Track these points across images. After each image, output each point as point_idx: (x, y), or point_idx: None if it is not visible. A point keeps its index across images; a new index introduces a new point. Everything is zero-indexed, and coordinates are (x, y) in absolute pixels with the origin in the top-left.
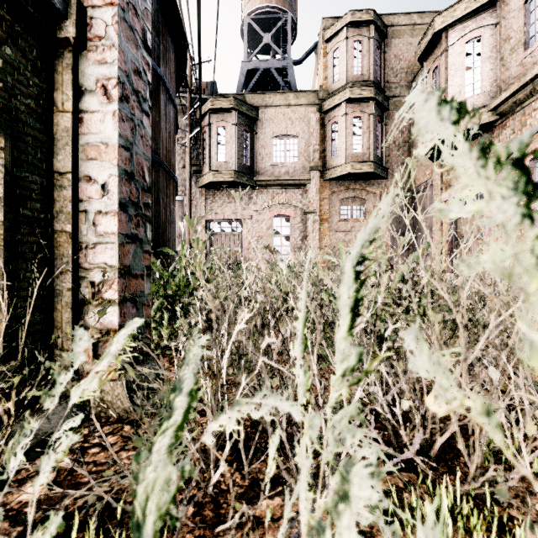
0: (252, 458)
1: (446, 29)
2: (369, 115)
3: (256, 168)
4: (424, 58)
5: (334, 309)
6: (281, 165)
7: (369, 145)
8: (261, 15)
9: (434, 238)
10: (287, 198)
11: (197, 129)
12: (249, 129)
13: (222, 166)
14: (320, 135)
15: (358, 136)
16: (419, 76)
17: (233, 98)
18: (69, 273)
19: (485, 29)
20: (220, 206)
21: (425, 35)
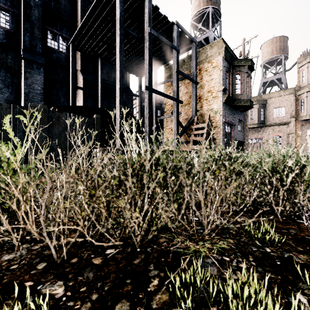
0: None
1: None
2: None
3: (266, 120)
4: None
5: None
6: (277, 118)
7: None
8: (269, 60)
9: None
10: (279, 129)
11: None
12: (263, 107)
13: (252, 122)
14: (296, 104)
15: None
16: None
17: (256, 100)
18: None
19: None
20: (251, 134)
21: None
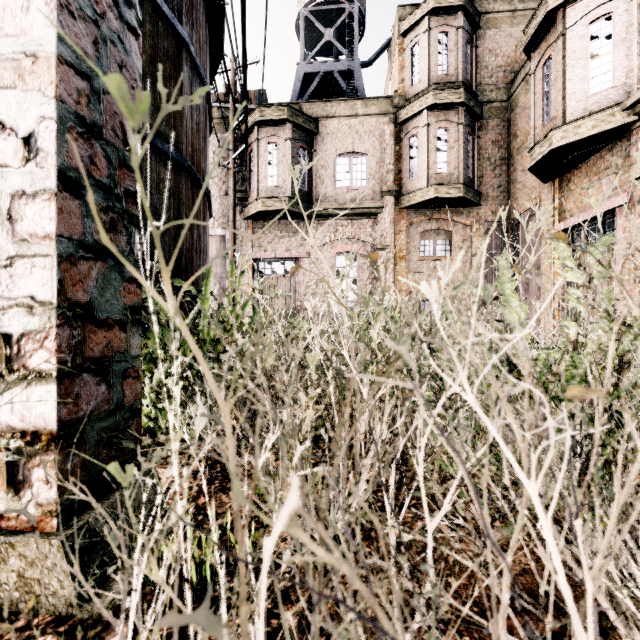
0: None
1: (564, 7)
2: (457, 125)
3: (315, 194)
4: (532, 47)
5: None
6: (346, 190)
7: (457, 163)
8: (321, 6)
9: (543, 279)
10: (353, 231)
11: (243, 147)
12: (306, 145)
13: (273, 191)
14: (395, 152)
15: (443, 152)
16: (521, 74)
17: (286, 107)
18: None
19: (617, 3)
20: (271, 241)
21: (534, 17)
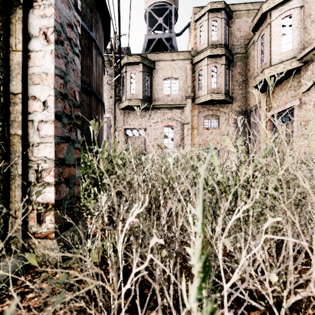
0: (146, 306)
1: (270, 11)
2: (221, 65)
3: (154, 97)
4: (256, 29)
5: (217, 202)
6: (168, 95)
7: (221, 83)
8: (157, 7)
9: (261, 139)
10: (172, 115)
11: (119, 75)
12: (149, 74)
13: (133, 96)
14: (192, 77)
15: (215, 78)
16: (252, 40)
17: (140, 56)
18: (20, 164)
19: (294, 10)
20: (132, 120)
21: (256, 15)
